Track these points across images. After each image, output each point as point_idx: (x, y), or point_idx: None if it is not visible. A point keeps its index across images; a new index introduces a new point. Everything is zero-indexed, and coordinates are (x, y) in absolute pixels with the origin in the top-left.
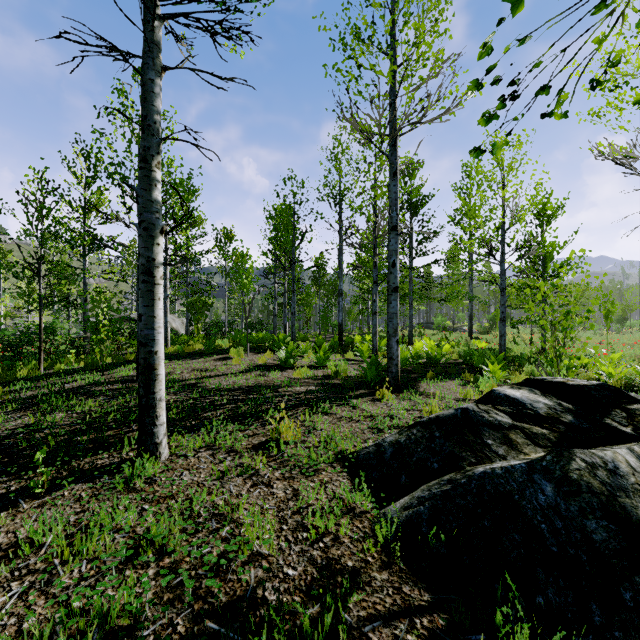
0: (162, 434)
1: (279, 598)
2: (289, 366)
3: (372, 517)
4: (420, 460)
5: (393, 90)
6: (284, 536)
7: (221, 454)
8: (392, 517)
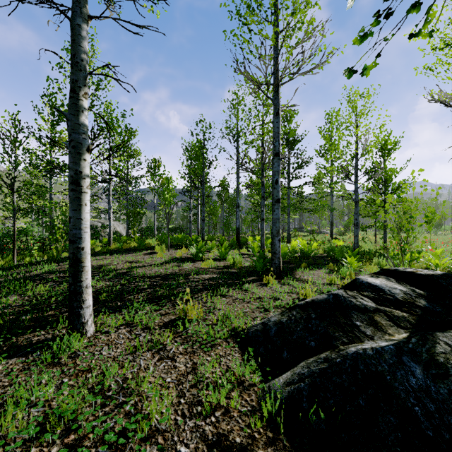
0: (88, 315)
1: None
2: (199, 259)
3: (259, 390)
4: (299, 338)
5: (276, 50)
6: (181, 410)
7: (137, 331)
8: (276, 392)
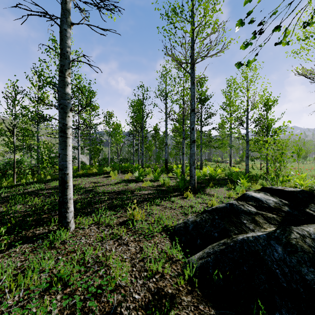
0: (71, 217)
1: (129, 314)
2: (140, 180)
3: (182, 263)
4: (207, 231)
5: (192, 40)
6: (134, 274)
7: (102, 227)
8: (193, 263)
